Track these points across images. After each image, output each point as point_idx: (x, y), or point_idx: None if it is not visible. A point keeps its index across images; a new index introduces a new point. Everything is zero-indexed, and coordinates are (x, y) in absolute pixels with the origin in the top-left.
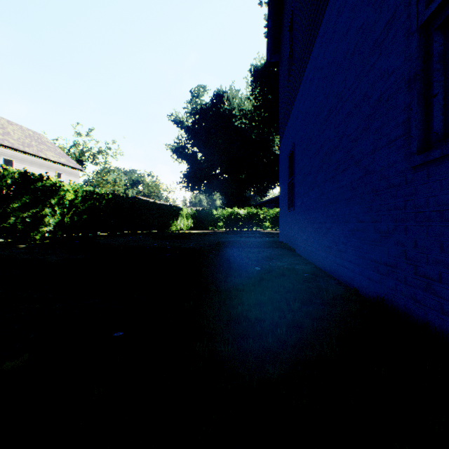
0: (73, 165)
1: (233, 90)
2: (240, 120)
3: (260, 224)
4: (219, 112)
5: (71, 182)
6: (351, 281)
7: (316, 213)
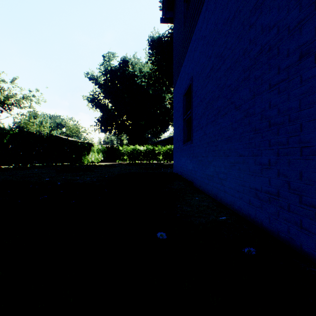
0: None
1: (135, 58)
2: (141, 79)
3: (156, 158)
4: (125, 73)
5: None
6: None
7: (232, 143)
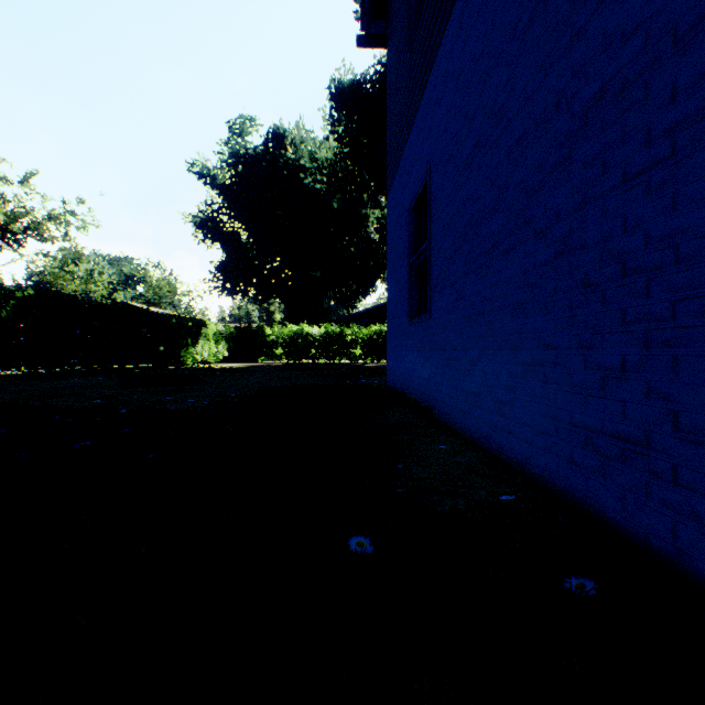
0: None
1: (301, 129)
2: (314, 176)
3: (347, 353)
4: (279, 163)
5: None
6: None
7: (526, 319)
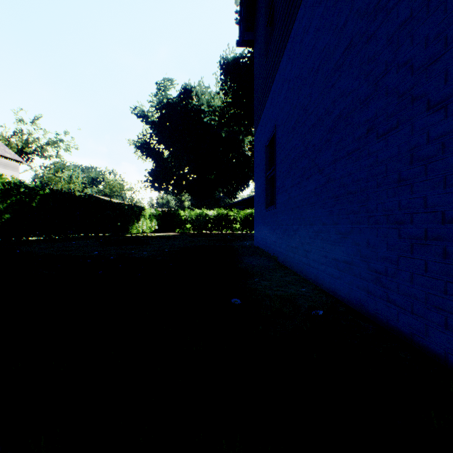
0: (10, 156)
1: (202, 86)
2: (210, 116)
3: (230, 226)
4: (188, 108)
5: (7, 176)
6: (416, 334)
7: (315, 210)
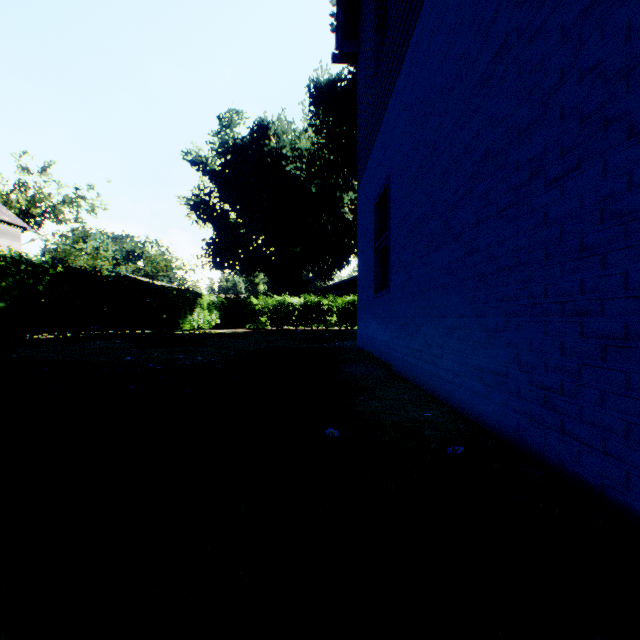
0: (8, 219)
1: (283, 121)
2: (294, 163)
3: (324, 320)
4: (263, 152)
5: (4, 248)
6: (611, 486)
7: (449, 296)
